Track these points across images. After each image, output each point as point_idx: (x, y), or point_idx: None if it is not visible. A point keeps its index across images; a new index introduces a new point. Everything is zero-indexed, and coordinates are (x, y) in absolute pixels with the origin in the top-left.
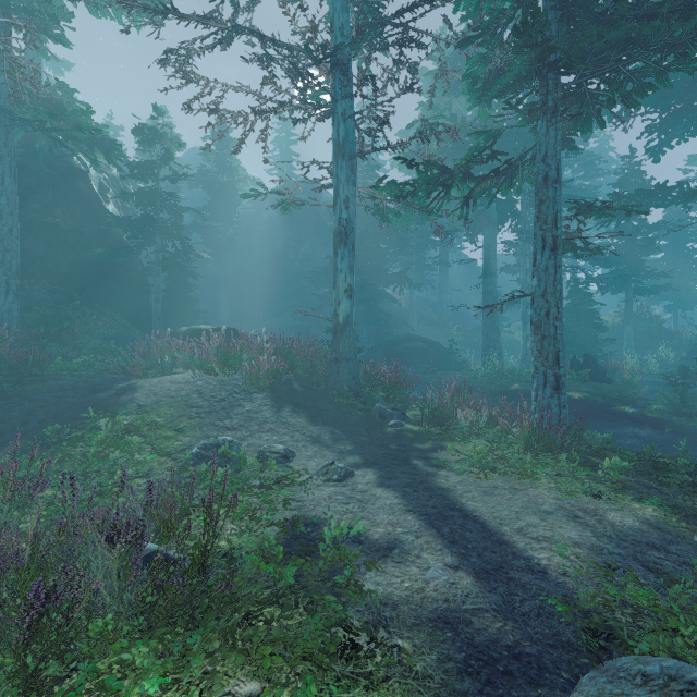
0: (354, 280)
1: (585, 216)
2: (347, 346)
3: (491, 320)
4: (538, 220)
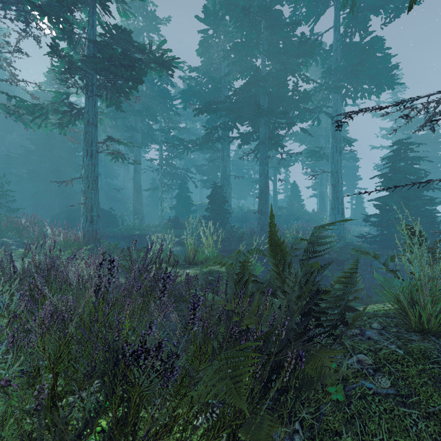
0: None
1: (119, 144)
2: None
3: (138, 198)
4: (85, 141)
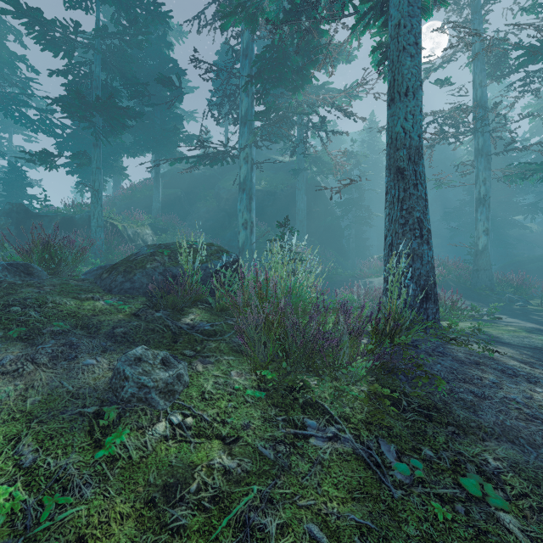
0: (489, 224)
1: None
2: (485, 262)
3: None
4: None
